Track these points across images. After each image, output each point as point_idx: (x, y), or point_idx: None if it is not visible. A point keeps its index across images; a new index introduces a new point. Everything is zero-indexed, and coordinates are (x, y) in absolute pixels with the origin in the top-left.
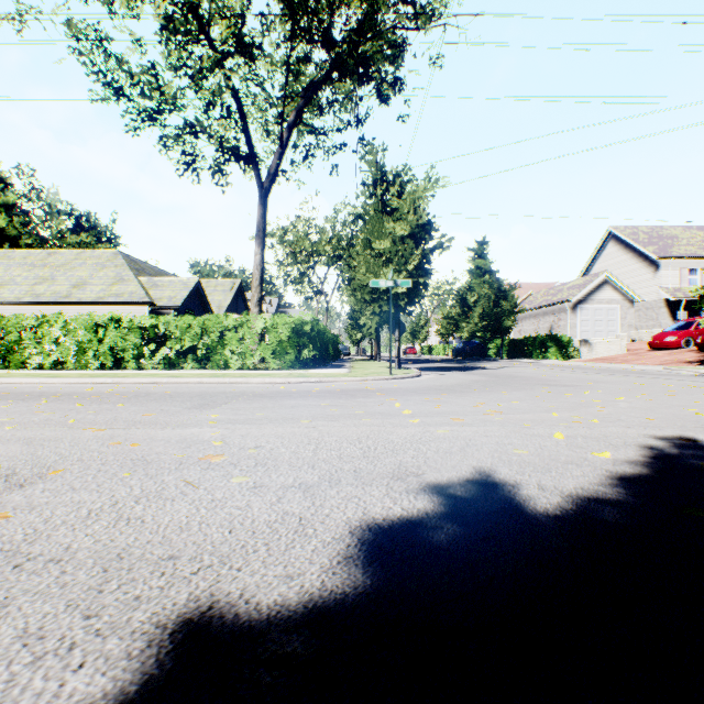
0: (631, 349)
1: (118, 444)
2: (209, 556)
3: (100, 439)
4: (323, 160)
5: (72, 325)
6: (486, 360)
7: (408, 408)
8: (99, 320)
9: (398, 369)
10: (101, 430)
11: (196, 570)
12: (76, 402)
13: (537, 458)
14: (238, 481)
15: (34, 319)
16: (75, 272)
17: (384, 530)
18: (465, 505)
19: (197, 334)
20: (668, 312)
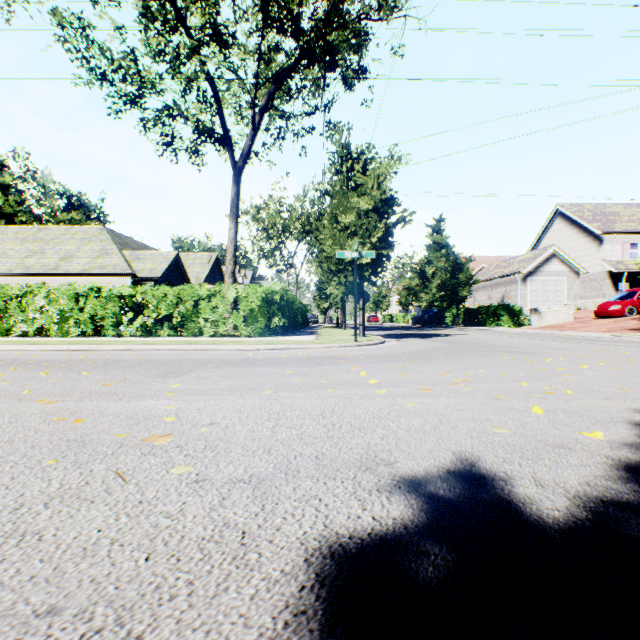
0: (578, 317)
1: (61, 420)
2: (105, 607)
3: (45, 413)
4: (293, 141)
5: (55, 294)
6: (443, 327)
7: (374, 377)
8: (80, 290)
9: (363, 336)
10: (51, 403)
11: (76, 639)
12: (43, 369)
13: (521, 439)
14: (178, 472)
15: (19, 289)
16: (63, 246)
17: (351, 558)
18: (452, 512)
19: (173, 303)
20: (611, 284)
